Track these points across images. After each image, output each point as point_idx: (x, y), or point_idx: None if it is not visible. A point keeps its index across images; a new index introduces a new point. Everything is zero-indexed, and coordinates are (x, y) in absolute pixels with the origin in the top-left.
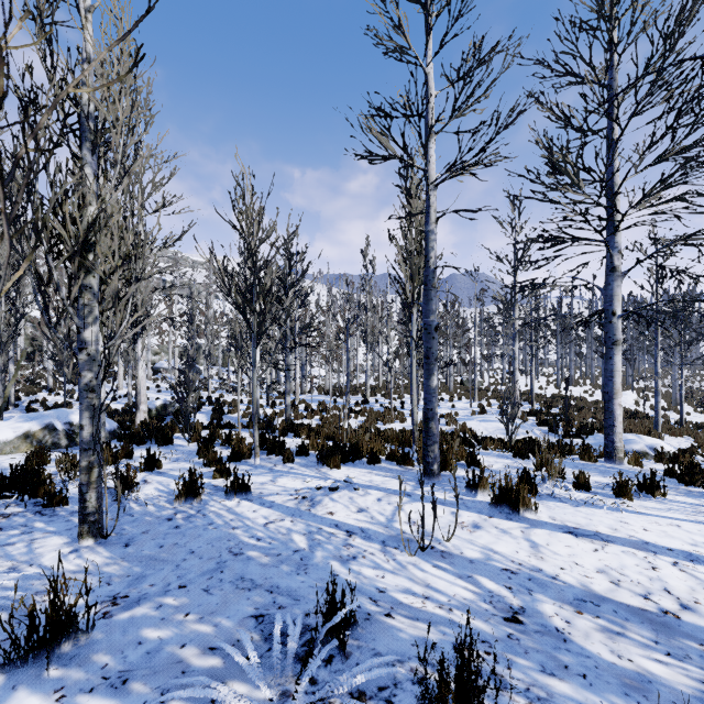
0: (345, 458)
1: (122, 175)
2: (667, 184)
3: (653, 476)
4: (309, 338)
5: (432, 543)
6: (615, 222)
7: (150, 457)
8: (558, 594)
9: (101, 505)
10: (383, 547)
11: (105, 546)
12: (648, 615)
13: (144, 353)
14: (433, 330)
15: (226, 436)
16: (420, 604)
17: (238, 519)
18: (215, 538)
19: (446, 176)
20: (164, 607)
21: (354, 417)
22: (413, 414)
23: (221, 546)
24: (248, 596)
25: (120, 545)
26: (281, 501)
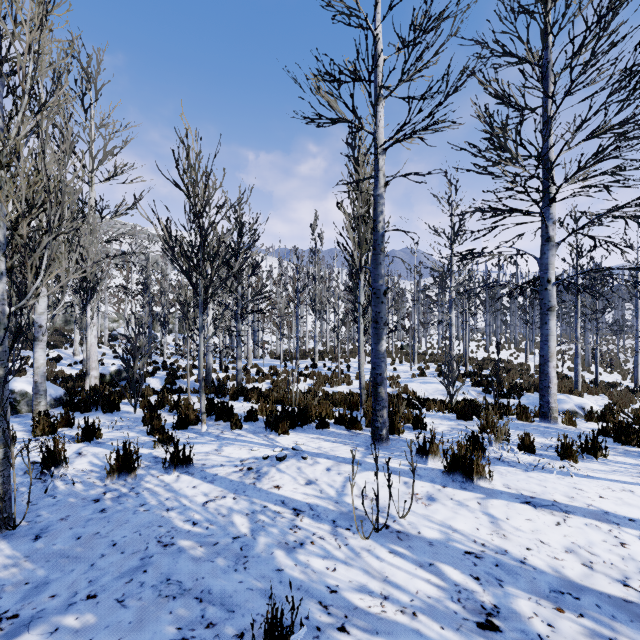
0: (294, 423)
1: (64, 135)
2: (600, 158)
3: (595, 438)
4: (262, 306)
5: (387, 522)
6: (550, 195)
7: (88, 426)
8: (531, 584)
9: (8, 491)
10: (333, 528)
11: (9, 539)
12: (635, 609)
13: (95, 320)
14: (382, 294)
15: (174, 402)
16: (379, 608)
17: (174, 498)
18: (144, 524)
19: (394, 140)
20: (60, 632)
21: (303, 380)
22: (360, 378)
23: (150, 534)
24: (170, 609)
25: (29, 537)
26: (224, 473)
